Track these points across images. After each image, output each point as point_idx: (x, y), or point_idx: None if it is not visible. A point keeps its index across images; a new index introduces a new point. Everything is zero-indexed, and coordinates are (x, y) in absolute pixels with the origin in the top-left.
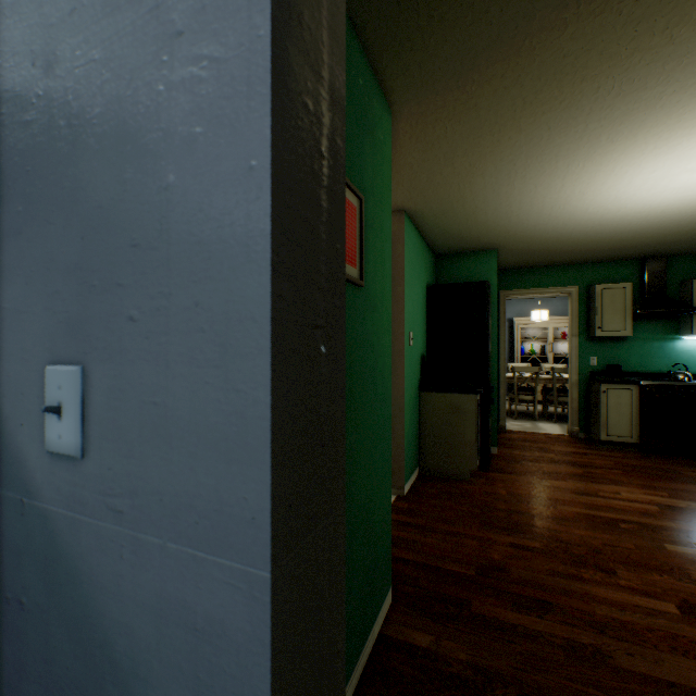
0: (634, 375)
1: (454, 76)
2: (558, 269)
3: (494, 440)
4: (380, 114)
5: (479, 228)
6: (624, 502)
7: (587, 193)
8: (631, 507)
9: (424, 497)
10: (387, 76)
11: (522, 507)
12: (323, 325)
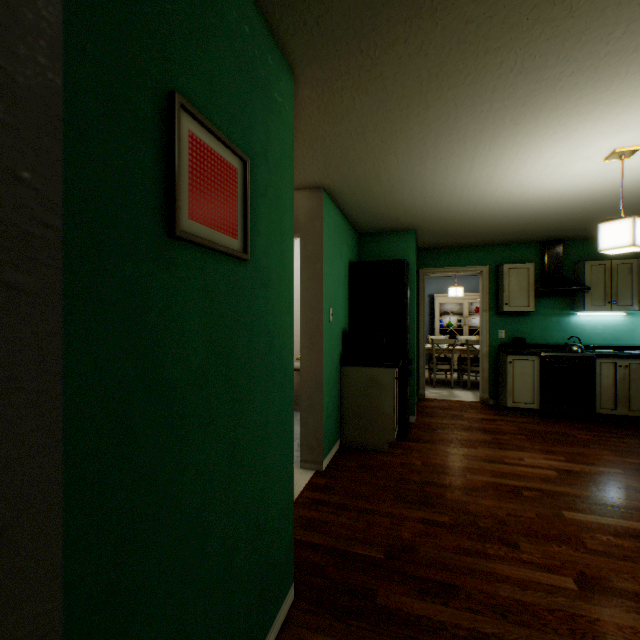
0: (536, 347)
1: (355, 37)
2: (471, 249)
3: (412, 410)
4: (277, 73)
5: (397, 208)
6: (527, 469)
7: (494, 176)
8: (533, 473)
9: (342, 471)
10: (283, 31)
11: (435, 478)
12: None
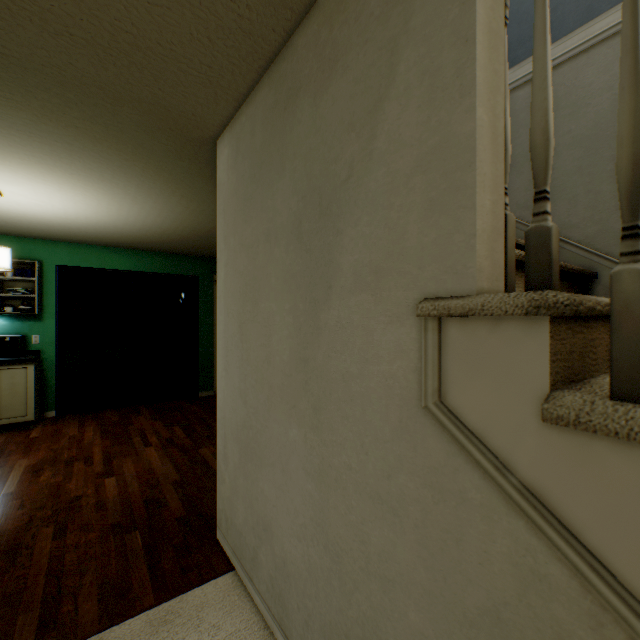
0: None
1: None
2: None
3: None
4: None
5: None
6: None
7: None
8: None
9: None
10: None
11: None
12: None
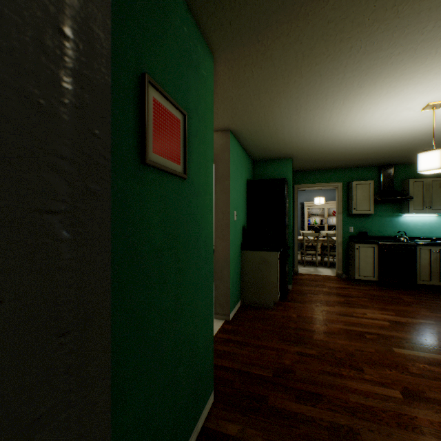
0: (375, 238)
1: (254, 32)
2: (330, 171)
3: (290, 281)
4: (203, 57)
5: (279, 144)
6: (369, 320)
7: (346, 121)
8: (373, 323)
9: (243, 321)
10: (208, 29)
11: (306, 325)
12: (65, 210)
